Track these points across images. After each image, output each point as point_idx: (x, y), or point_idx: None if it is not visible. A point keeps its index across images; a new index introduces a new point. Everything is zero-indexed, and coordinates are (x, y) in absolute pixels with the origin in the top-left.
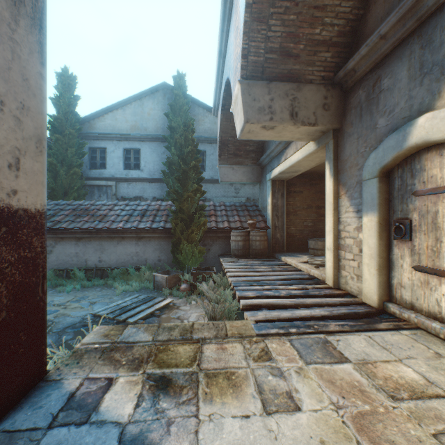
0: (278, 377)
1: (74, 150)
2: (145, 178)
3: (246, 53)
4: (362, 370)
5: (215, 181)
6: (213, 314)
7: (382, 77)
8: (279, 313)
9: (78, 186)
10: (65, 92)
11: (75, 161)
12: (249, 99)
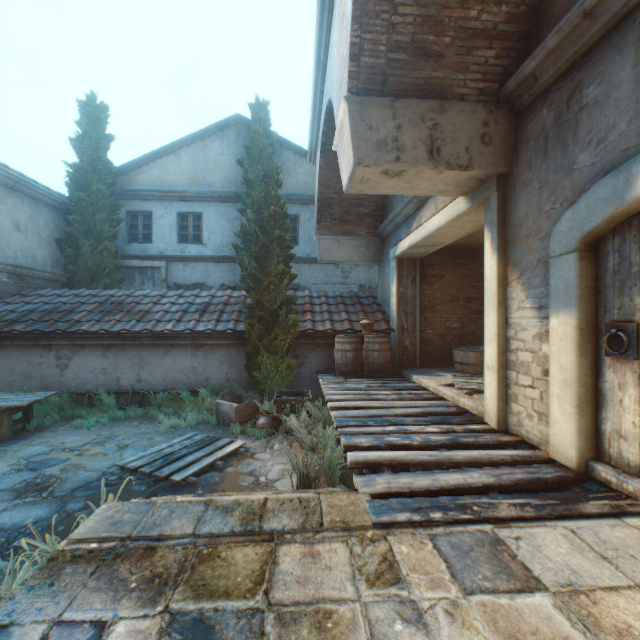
0: (413, 625)
1: (104, 215)
2: (209, 256)
3: (357, 51)
4: (571, 611)
5: (312, 260)
6: (304, 470)
7: (584, 84)
8: (412, 480)
9: (111, 268)
10: (91, 129)
11: (106, 232)
12: (361, 127)
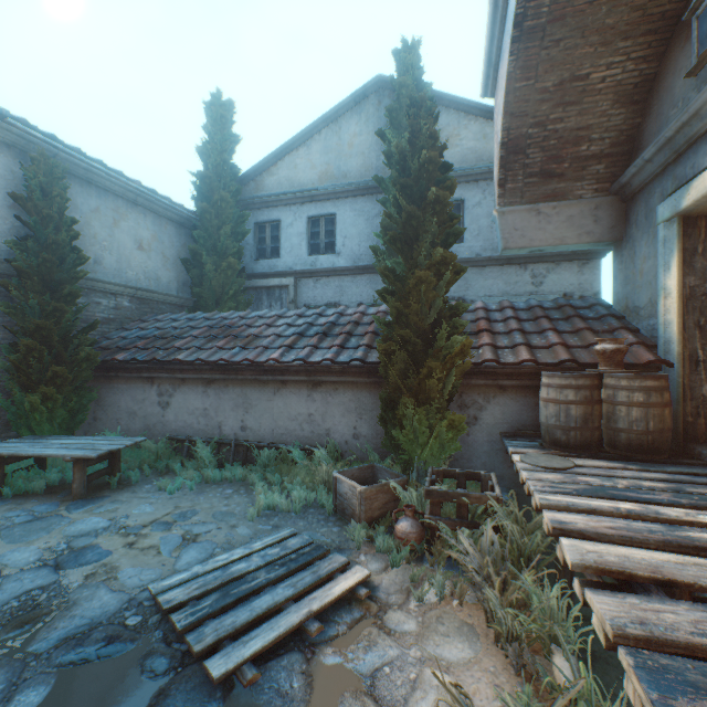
0: None
1: (228, 228)
2: (343, 267)
3: None
4: None
5: (484, 261)
6: None
7: None
8: None
9: (235, 289)
10: (216, 132)
11: (230, 247)
12: None
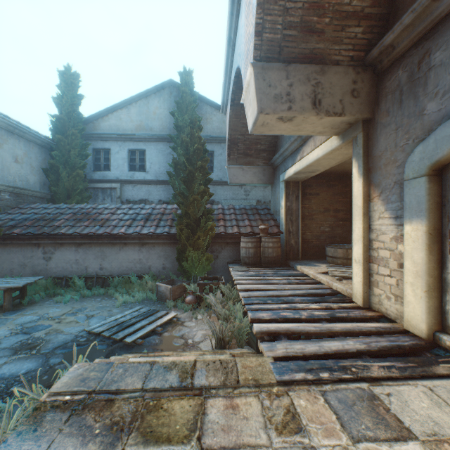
0: None
1: (76, 151)
2: (151, 180)
3: (260, 29)
4: None
5: (223, 182)
6: (221, 335)
7: (432, 50)
8: (304, 347)
9: (81, 189)
10: (67, 91)
11: (78, 163)
12: (263, 85)
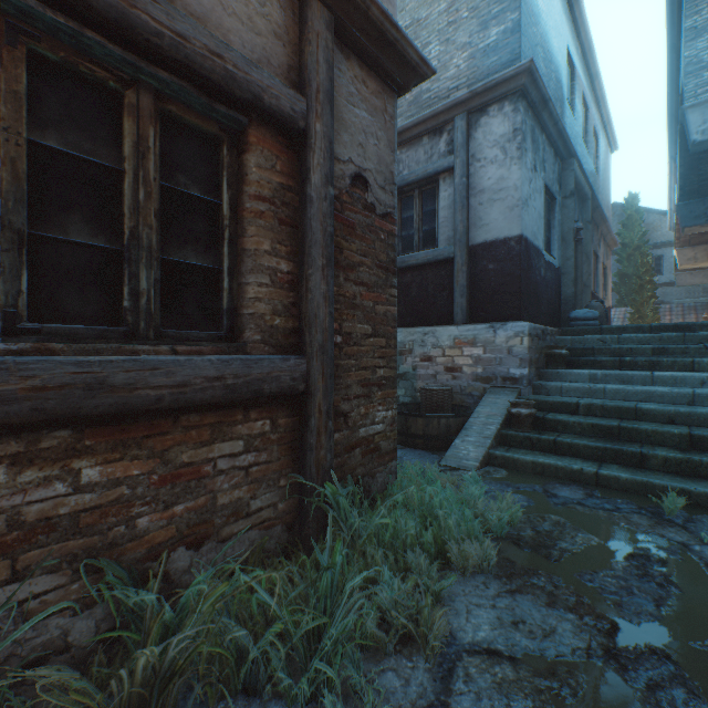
0: None
1: None
2: None
3: (677, 238)
4: None
5: (674, 283)
6: None
7: None
8: None
9: None
10: None
11: None
12: (680, 256)
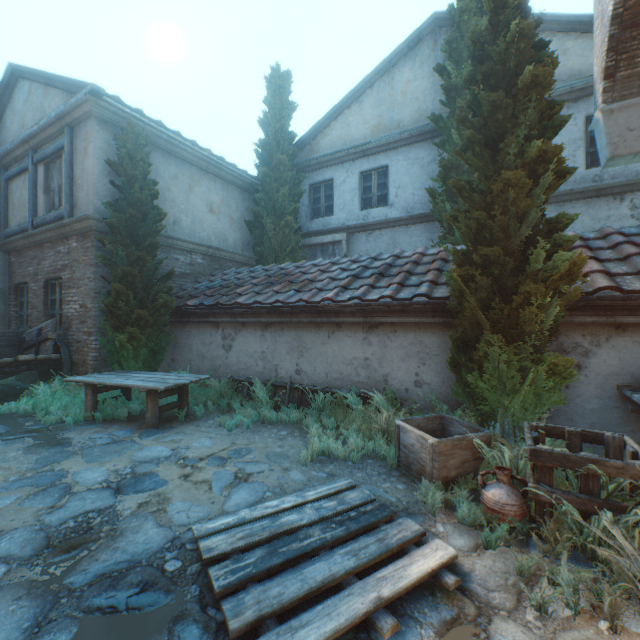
0: None
1: (285, 190)
2: (396, 218)
3: None
4: None
5: (563, 195)
6: None
7: None
8: None
9: (292, 247)
10: (275, 102)
11: (288, 207)
12: None
